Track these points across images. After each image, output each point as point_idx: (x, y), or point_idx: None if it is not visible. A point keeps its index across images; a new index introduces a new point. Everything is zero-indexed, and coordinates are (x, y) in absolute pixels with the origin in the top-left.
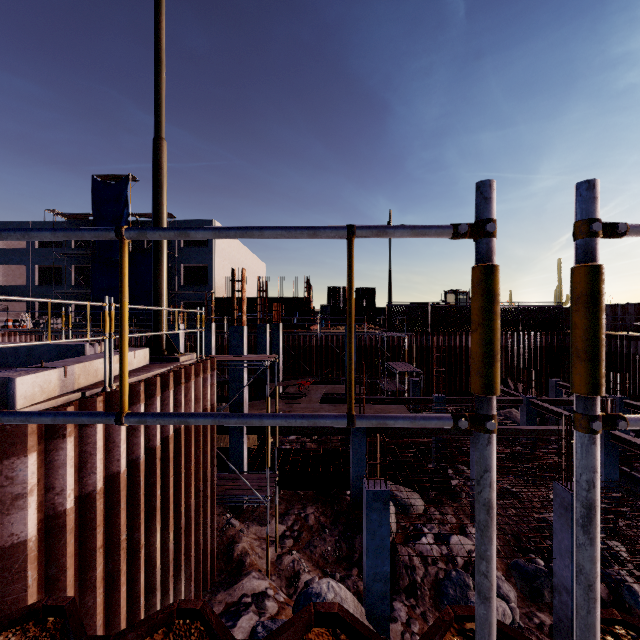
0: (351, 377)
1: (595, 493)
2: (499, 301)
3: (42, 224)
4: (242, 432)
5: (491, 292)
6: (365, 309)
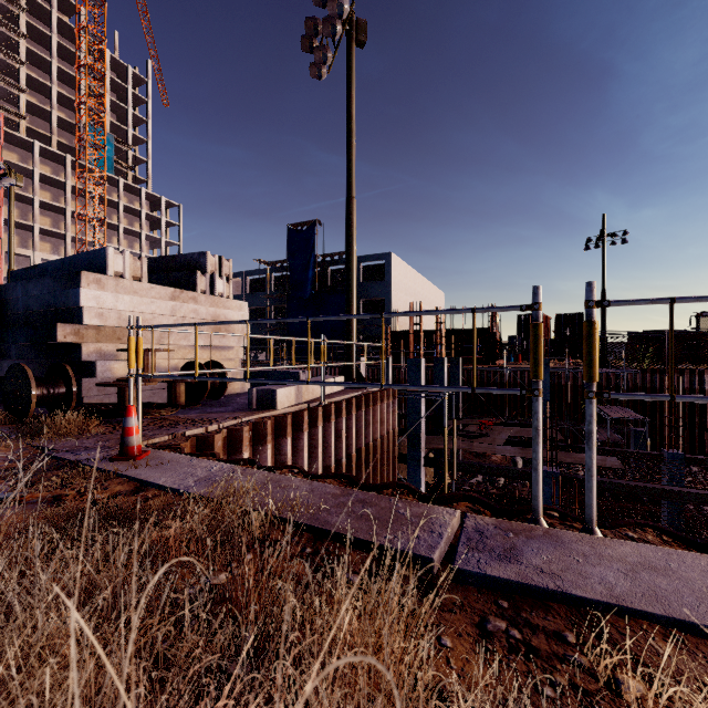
0: (474, 371)
1: (591, 426)
2: (541, 339)
3: (252, 273)
4: (419, 463)
5: (536, 335)
6: (569, 340)
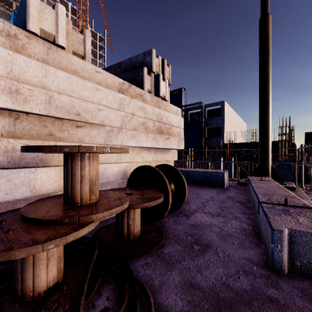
0: None
1: None
2: None
3: None
4: None
5: None
6: None
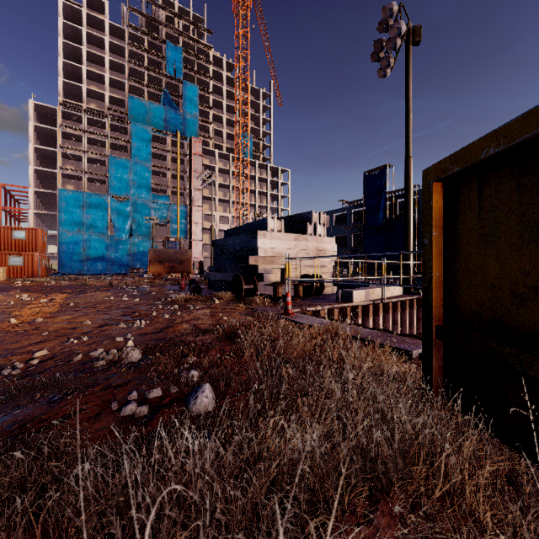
0: None
1: None
2: None
3: (336, 211)
4: None
5: None
6: None
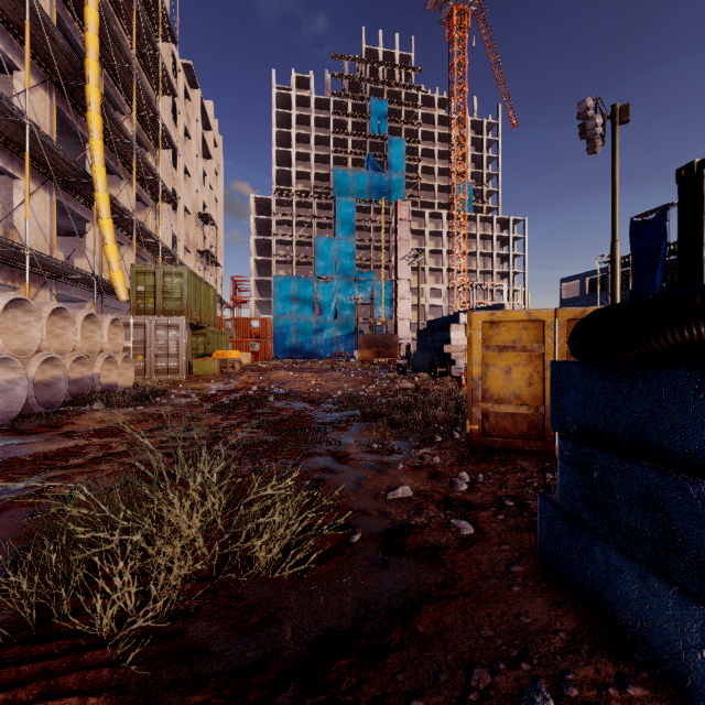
0: None
1: None
2: None
3: (590, 273)
4: None
5: None
6: None
